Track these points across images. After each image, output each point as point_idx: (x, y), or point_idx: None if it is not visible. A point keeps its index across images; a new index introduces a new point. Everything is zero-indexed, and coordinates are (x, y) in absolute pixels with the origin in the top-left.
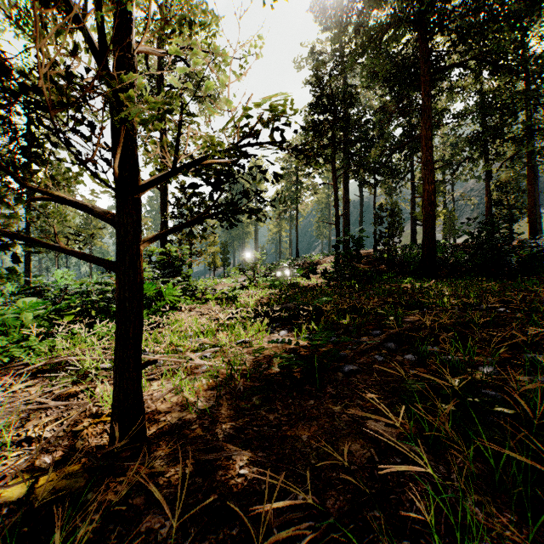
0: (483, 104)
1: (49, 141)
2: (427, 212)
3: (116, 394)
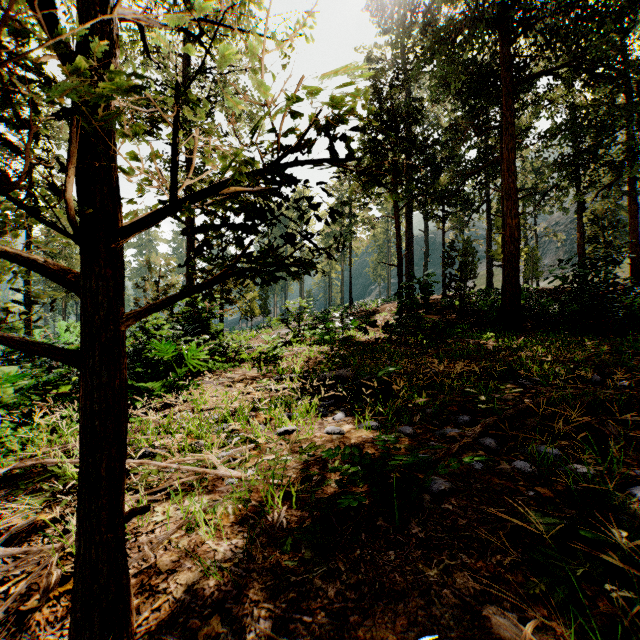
0: (574, 121)
1: None
2: (509, 252)
3: (80, 569)
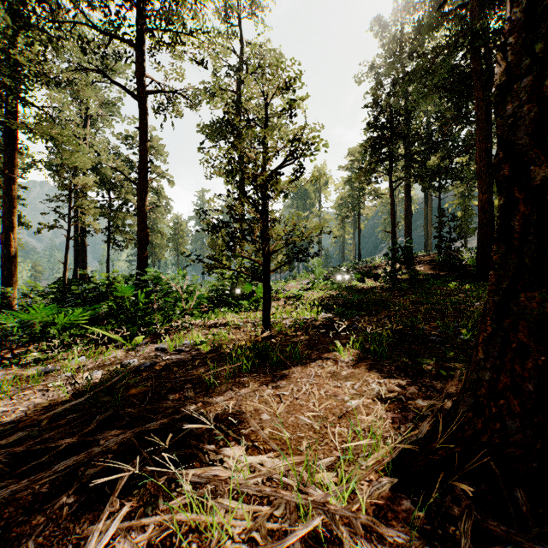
0: None
1: (247, 242)
2: (480, 220)
3: (263, 323)
